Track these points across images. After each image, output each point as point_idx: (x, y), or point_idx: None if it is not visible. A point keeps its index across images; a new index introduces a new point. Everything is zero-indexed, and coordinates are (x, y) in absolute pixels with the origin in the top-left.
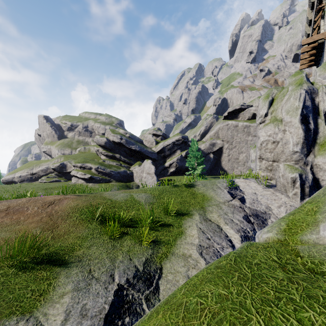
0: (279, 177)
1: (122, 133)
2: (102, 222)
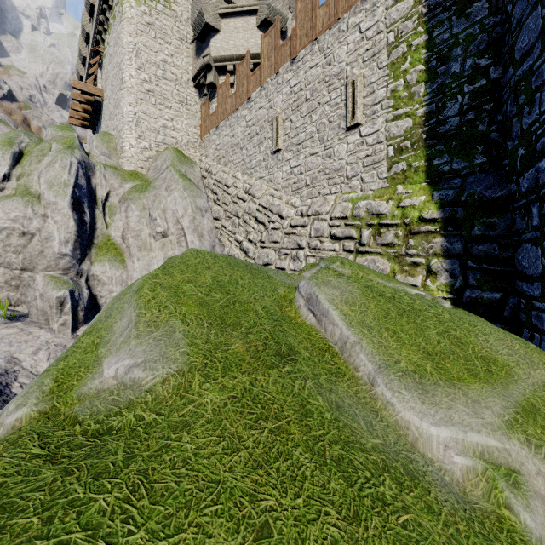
0: (36, 298)
1: None
2: None
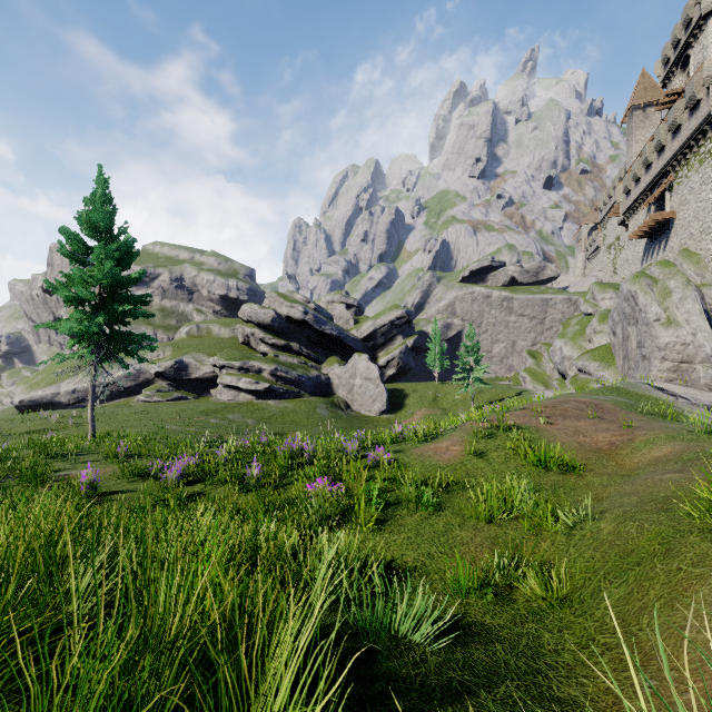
0: (699, 377)
1: (301, 301)
2: (648, 414)
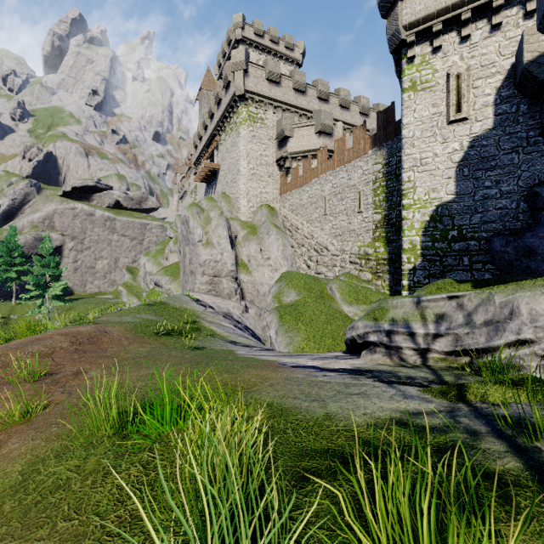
0: (224, 288)
1: None
2: (165, 335)
